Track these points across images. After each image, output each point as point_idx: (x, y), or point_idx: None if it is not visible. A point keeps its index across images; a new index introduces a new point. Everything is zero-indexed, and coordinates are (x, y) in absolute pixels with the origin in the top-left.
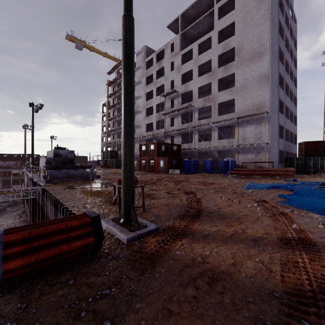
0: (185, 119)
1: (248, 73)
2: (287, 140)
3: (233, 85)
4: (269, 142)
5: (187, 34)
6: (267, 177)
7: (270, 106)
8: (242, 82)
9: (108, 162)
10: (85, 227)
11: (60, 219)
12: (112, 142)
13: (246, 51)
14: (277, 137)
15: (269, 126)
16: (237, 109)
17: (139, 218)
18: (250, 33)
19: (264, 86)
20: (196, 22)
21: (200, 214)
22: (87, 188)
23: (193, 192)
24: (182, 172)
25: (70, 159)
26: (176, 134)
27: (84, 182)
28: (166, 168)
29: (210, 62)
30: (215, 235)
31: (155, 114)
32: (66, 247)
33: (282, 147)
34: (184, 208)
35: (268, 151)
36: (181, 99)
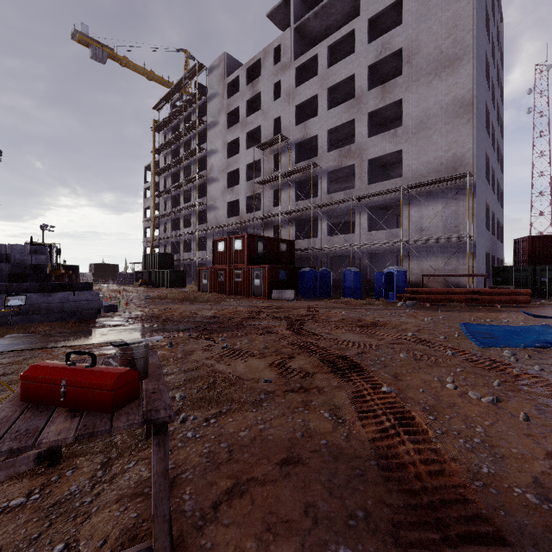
0: (301, 193)
1: (428, 99)
2: (492, 234)
3: (395, 127)
4: (473, 235)
5: (305, 28)
6: (476, 306)
7: (475, 164)
8: (417, 117)
9: (153, 276)
10: None
11: None
12: (164, 238)
13: (424, 55)
14: (483, 227)
15: (473, 203)
16: (408, 171)
17: None
18: (433, 20)
19: (462, 123)
20: (324, 3)
21: None
22: (47, 347)
23: (358, 366)
24: (299, 296)
25: (37, 268)
26: (285, 221)
27: (64, 324)
28: (266, 287)
29: (352, 82)
30: None
31: (244, 183)
32: None
33: (488, 246)
34: (379, 498)
35: (472, 253)
36: (295, 154)
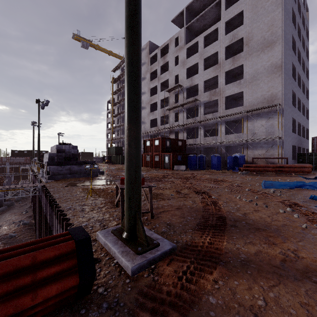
0: (189, 114)
1: (258, 64)
2: (299, 134)
3: (241, 77)
4: (282, 136)
5: (192, 27)
6: (281, 174)
7: (283, 98)
8: (251, 74)
9: (113, 158)
10: (65, 259)
11: (29, 243)
12: (117, 139)
13: (255, 41)
14: (290, 132)
15: (282, 119)
16: (246, 103)
17: (148, 230)
18: (260, 22)
19: (276, 76)
20: (201, 14)
21: (224, 224)
22: (88, 185)
23: (206, 192)
24: (188, 169)
25: (74, 155)
26: (181, 129)
27: (87, 178)
28: (171, 164)
29: (217, 55)
30: (258, 262)
31: (159, 110)
32: (28, 301)
33: (294, 142)
34: (200, 213)
35: (281, 146)
36: (186, 94)
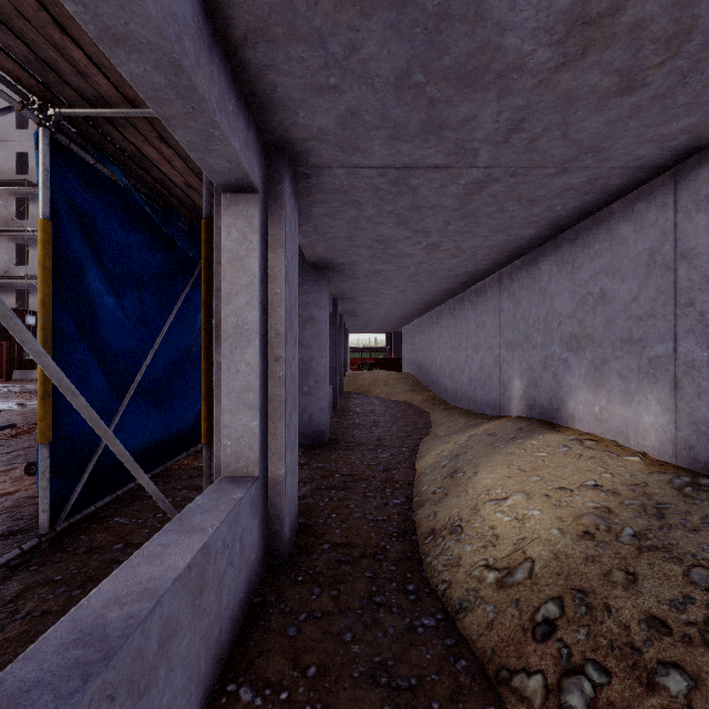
0: None
1: None
2: None
3: None
4: None
5: None
6: None
7: None
8: None
9: None
10: None
11: None
12: None
13: None
14: None
15: None
16: None
17: None
18: None
19: None
20: None
21: None
22: None
23: None
24: None
25: None
26: (35, 286)
27: None
28: (4, 367)
29: None
30: None
31: None
32: None
33: None
34: None
35: None
36: None
